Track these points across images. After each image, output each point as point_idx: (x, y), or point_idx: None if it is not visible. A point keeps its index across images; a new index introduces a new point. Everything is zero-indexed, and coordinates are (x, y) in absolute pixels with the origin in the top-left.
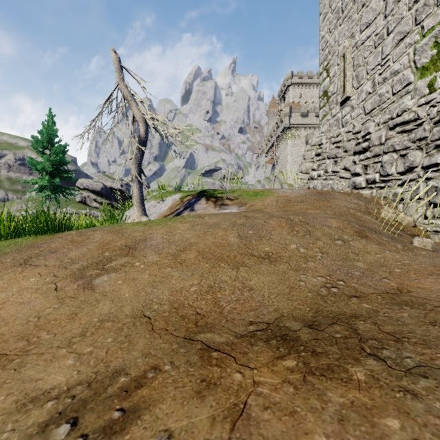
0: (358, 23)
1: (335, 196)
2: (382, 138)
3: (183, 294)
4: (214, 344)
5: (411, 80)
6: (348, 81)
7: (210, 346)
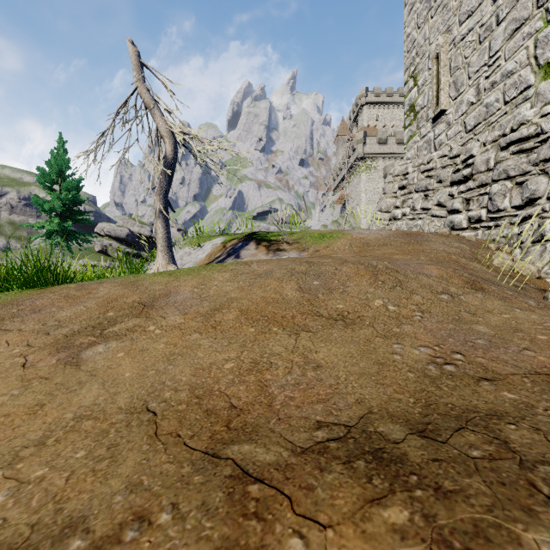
0: (456, 12)
1: (428, 239)
2: (490, 162)
3: (212, 374)
4: (254, 466)
5: (531, 82)
6: (443, 89)
7: (246, 471)
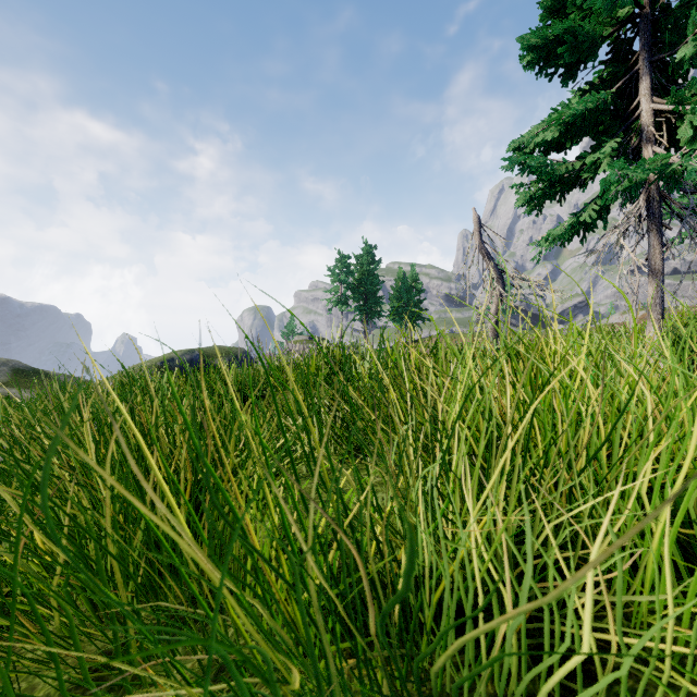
0: None
1: None
2: None
3: None
4: None
5: None
6: None
7: None
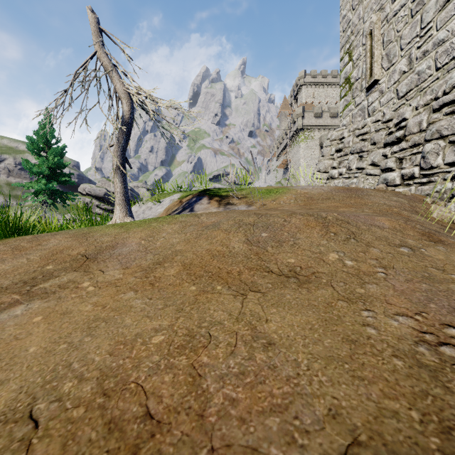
0: None
1: (368, 193)
2: (423, 123)
3: (134, 352)
4: None
5: None
6: (377, 62)
7: None
